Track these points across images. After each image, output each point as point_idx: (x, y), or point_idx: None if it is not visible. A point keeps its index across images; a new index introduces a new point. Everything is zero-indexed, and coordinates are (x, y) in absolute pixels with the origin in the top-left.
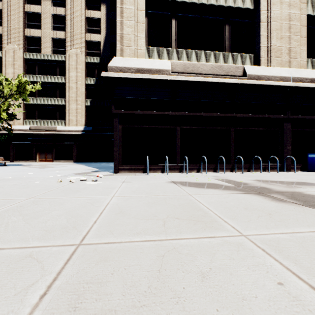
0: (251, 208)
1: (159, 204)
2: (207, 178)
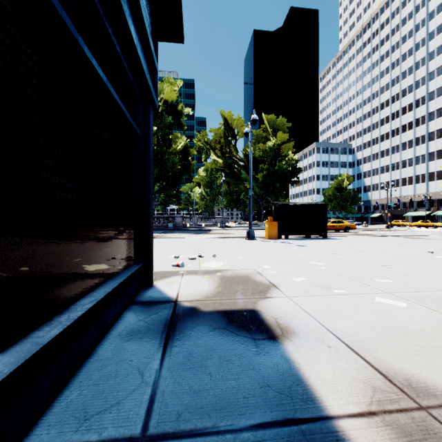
0: None
1: None
2: None
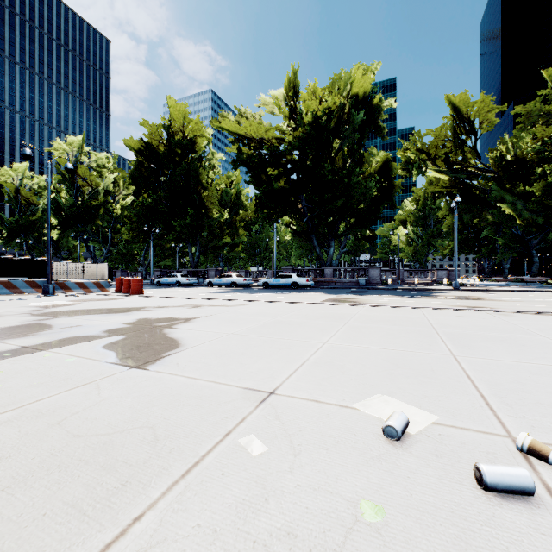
0: (230, 322)
1: (284, 331)
2: (2, 363)
